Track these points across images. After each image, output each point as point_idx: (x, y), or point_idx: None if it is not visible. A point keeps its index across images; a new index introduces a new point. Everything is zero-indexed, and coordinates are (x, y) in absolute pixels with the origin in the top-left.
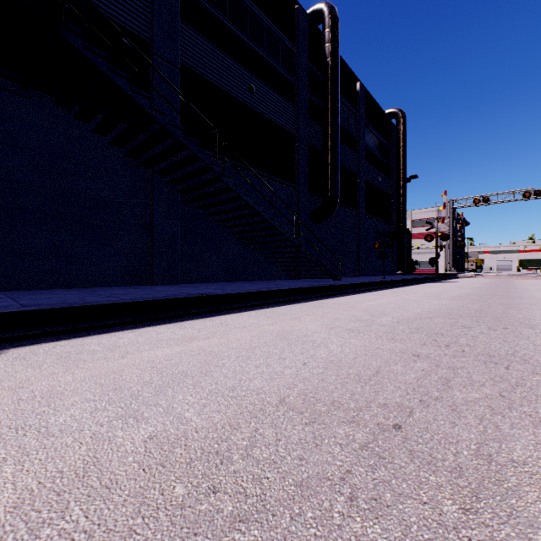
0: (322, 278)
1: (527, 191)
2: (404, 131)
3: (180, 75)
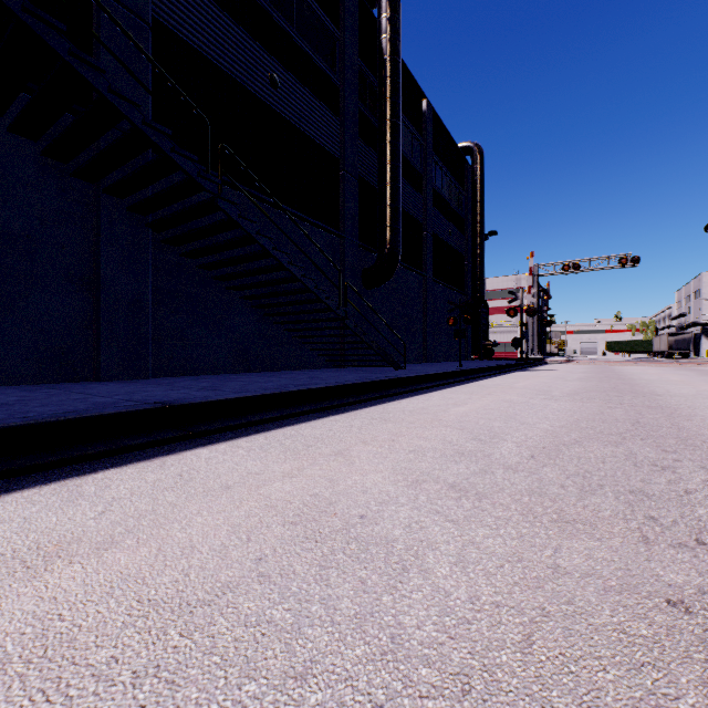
0: (378, 366)
1: (623, 257)
2: (481, 172)
3: (152, 36)
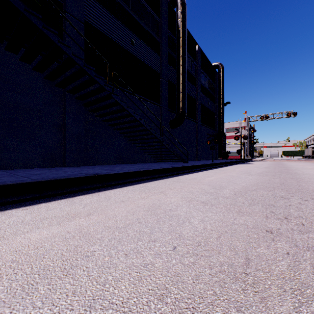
0: (176, 161)
1: (289, 112)
2: (223, 76)
3: (84, 28)
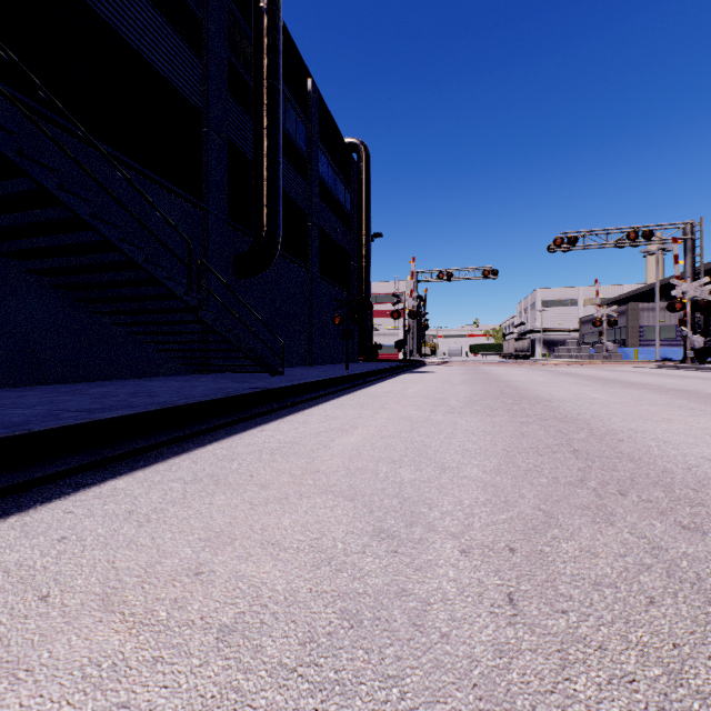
0: (251, 372)
1: (486, 269)
2: (368, 171)
3: None
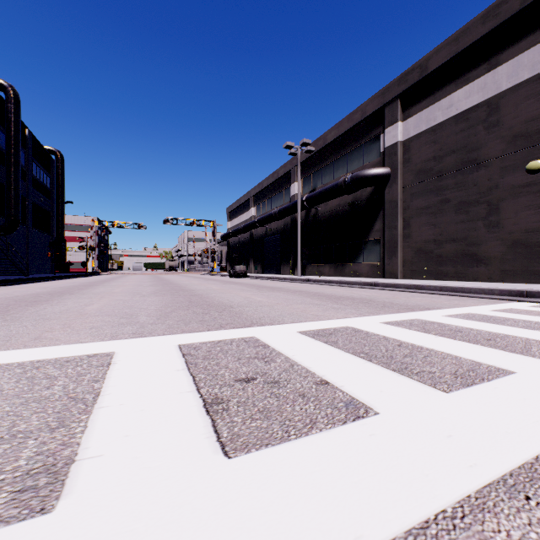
0: (14, 275)
1: (140, 224)
2: (63, 169)
3: None
